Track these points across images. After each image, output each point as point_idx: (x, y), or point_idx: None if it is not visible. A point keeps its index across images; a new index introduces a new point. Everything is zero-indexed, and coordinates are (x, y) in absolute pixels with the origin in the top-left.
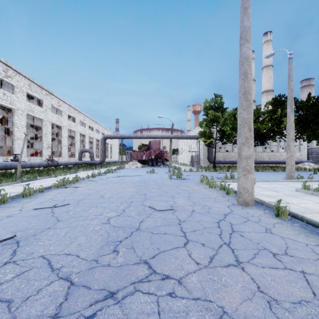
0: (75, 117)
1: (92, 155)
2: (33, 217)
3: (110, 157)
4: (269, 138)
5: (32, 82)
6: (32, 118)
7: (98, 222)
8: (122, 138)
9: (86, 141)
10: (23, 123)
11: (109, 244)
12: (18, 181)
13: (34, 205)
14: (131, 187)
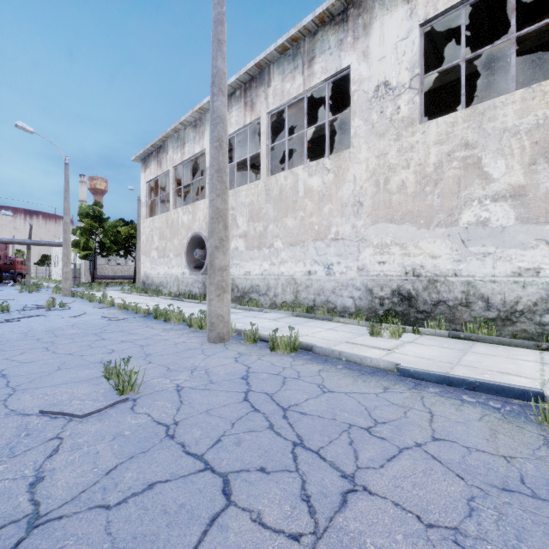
0: None
1: None
2: None
3: None
4: None
5: None
6: None
7: None
8: None
9: None
10: None
11: None
12: None
13: None
14: None
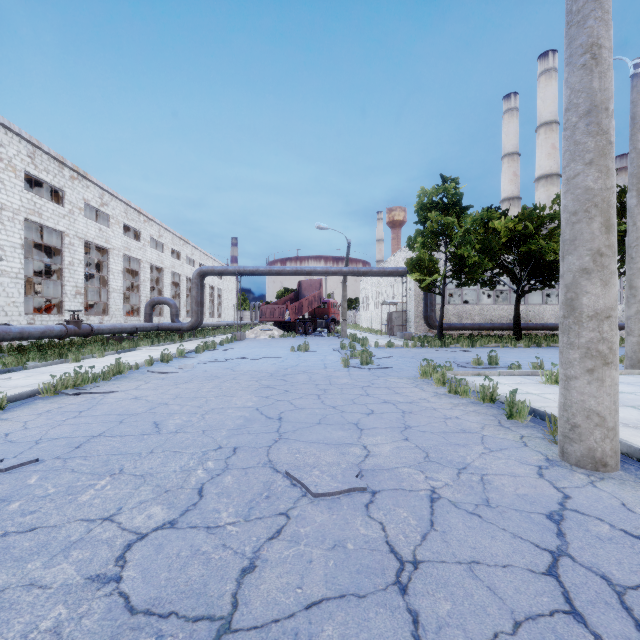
0: (139, 230)
1: (175, 312)
2: None
3: (219, 315)
4: None
5: (37, 149)
6: (40, 229)
7: (78, 569)
8: (240, 275)
9: (165, 282)
10: (16, 239)
11: None
12: None
13: None
14: (248, 391)
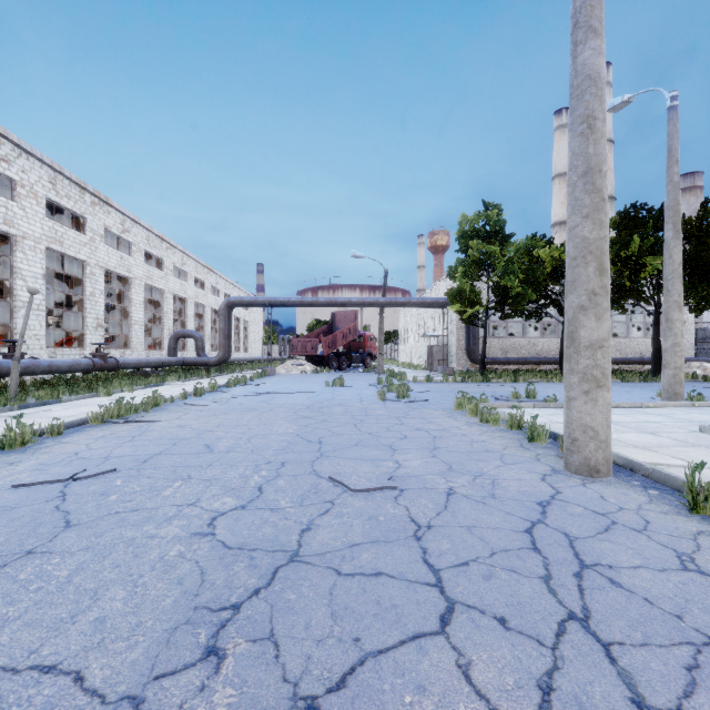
0: (161, 257)
1: (202, 345)
2: (1, 511)
3: (245, 349)
4: (611, 305)
5: (58, 174)
6: (60, 258)
7: (182, 529)
8: (270, 306)
9: (188, 314)
10: (38, 269)
11: (197, 620)
12: (12, 407)
13: (21, 472)
14: (287, 421)
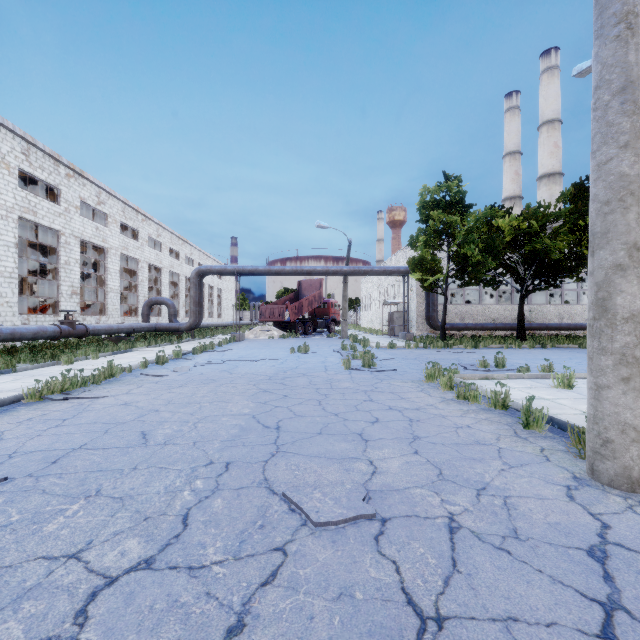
0: (137, 229)
1: (173, 312)
2: None
3: (218, 315)
4: (569, 273)
5: (32, 146)
6: (35, 228)
7: (27, 629)
8: (239, 274)
9: (163, 282)
10: (10, 238)
11: None
12: None
13: None
14: (245, 396)
